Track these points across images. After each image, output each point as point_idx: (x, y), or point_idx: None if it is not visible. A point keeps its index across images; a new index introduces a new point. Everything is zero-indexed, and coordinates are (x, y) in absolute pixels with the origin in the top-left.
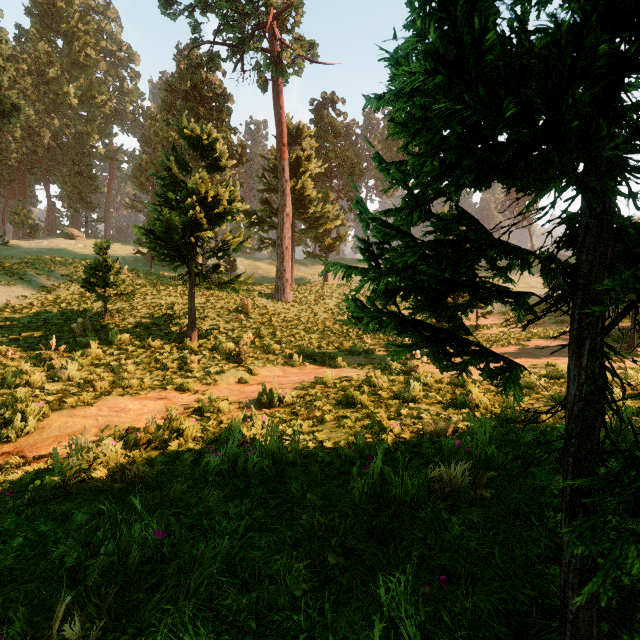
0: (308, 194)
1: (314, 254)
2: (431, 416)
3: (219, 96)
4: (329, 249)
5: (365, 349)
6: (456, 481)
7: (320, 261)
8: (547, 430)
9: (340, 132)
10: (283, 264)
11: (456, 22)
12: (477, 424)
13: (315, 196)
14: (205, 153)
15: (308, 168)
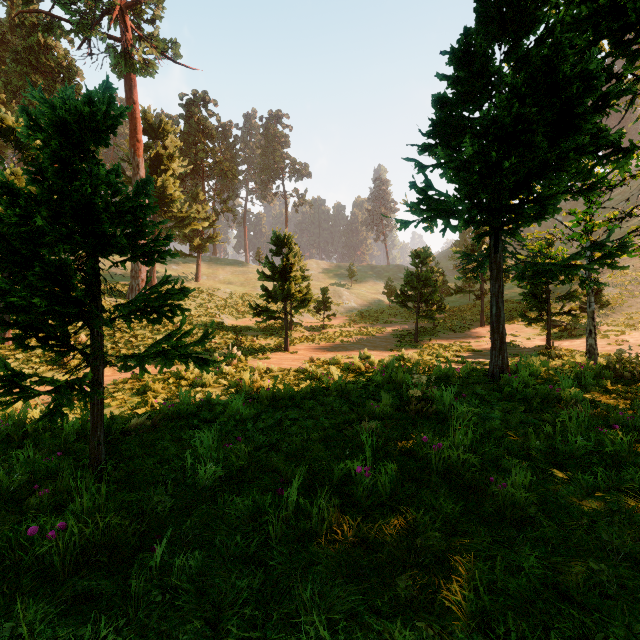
0: (171, 193)
1: (183, 253)
2: (203, 395)
3: (64, 67)
4: (199, 249)
5: (209, 348)
6: (141, 422)
7: (195, 260)
8: (255, 394)
9: (212, 133)
10: (138, 263)
11: None
12: (228, 396)
13: (177, 196)
14: (22, 146)
15: (170, 167)
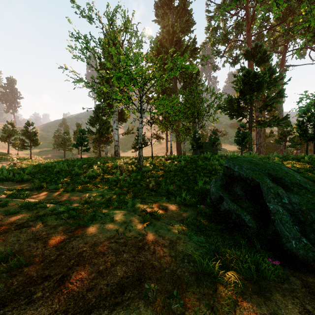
0: None
1: None
2: None
3: None
4: None
5: None
6: (71, 158)
7: None
8: None
9: None
10: None
11: (81, 141)
12: None
13: None
14: None
15: None
